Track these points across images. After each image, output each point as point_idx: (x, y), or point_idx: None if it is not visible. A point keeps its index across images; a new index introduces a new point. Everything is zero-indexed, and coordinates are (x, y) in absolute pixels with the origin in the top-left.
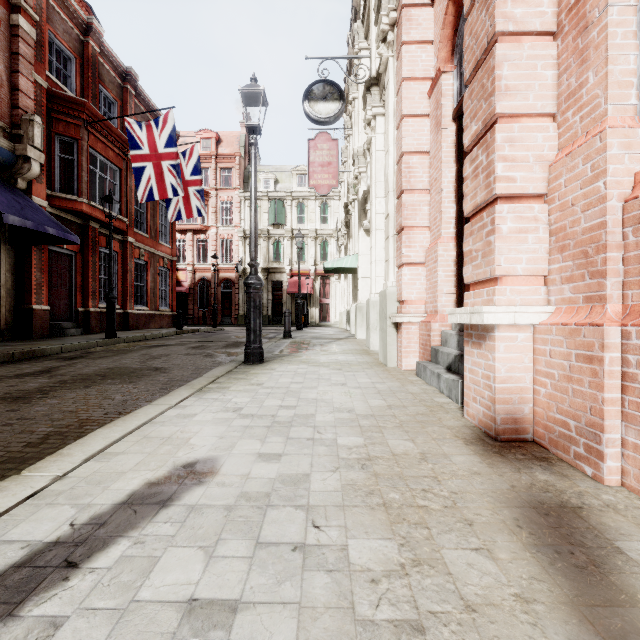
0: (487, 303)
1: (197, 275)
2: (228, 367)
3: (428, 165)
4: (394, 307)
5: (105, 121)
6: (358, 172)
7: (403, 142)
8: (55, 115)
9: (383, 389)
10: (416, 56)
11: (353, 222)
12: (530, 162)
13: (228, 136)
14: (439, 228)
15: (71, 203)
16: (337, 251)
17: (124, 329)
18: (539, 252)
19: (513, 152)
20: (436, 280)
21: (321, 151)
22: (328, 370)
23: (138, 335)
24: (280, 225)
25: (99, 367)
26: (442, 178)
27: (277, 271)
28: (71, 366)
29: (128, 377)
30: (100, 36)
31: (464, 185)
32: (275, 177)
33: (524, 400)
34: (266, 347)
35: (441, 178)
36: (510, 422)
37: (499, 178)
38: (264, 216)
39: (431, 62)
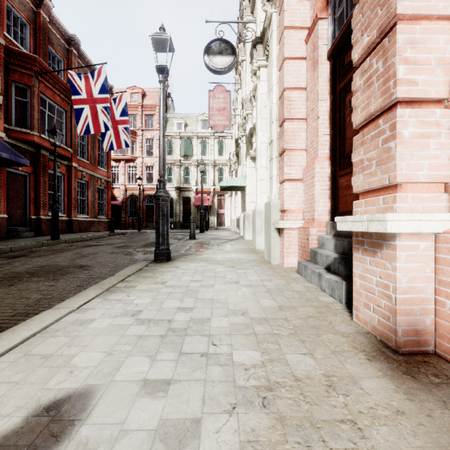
0: (384, 211)
1: (128, 192)
2: (139, 265)
3: (305, 99)
4: (277, 215)
5: (53, 73)
6: (246, 114)
7: (285, 79)
8: (12, 66)
9: (271, 287)
10: (295, 9)
11: (242, 152)
12: (432, 65)
13: (151, 92)
14: (316, 149)
15: (25, 135)
16: (230, 175)
17: (69, 232)
18: (441, 158)
19: (415, 54)
20: (313, 193)
21: (218, 99)
22: (223, 268)
23: (77, 237)
24: (189, 156)
25: (33, 265)
26: (319, 107)
27: (186, 190)
28: (9, 264)
29: (53, 275)
30: (49, 9)
31: (353, 98)
32: (185, 122)
33: (426, 311)
34: (175, 247)
35: (318, 107)
36: (411, 334)
37: (400, 81)
38: (177, 150)
39: (308, 14)
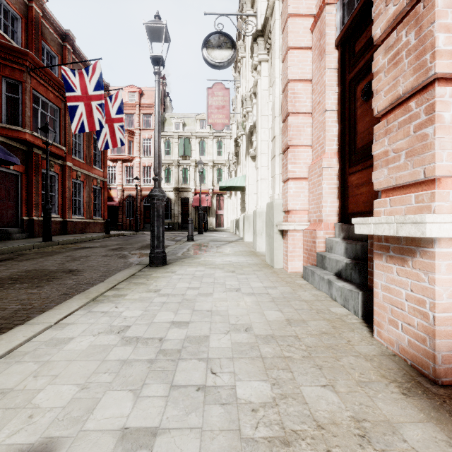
0: (418, 211)
1: (125, 193)
2: (132, 270)
3: (311, 91)
4: (280, 216)
5: (46, 69)
6: (246, 111)
7: (289, 71)
8: (2, 61)
9: (276, 296)
10: None
11: (241, 152)
12: None
13: (148, 91)
14: (323, 145)
15: (16, 133)
16: (229, 176)
17: (63, 233)
18: None
19: None
20: (320, 192)
21: (217, 97)
22: (223, 273)
23: (71, 239)
24: (187, 157)
25: (18, 270)
26: (326, 100)
27: (185, 190)
28: None
29: (38, 281)
30: (42, 2)
31: (374, 81)
32: (183, 121)
33: None
34: (172, 249)
35: (325, 100)
36: None
37: (440, 53)
38: (175, 150)
39: (313, 1)
